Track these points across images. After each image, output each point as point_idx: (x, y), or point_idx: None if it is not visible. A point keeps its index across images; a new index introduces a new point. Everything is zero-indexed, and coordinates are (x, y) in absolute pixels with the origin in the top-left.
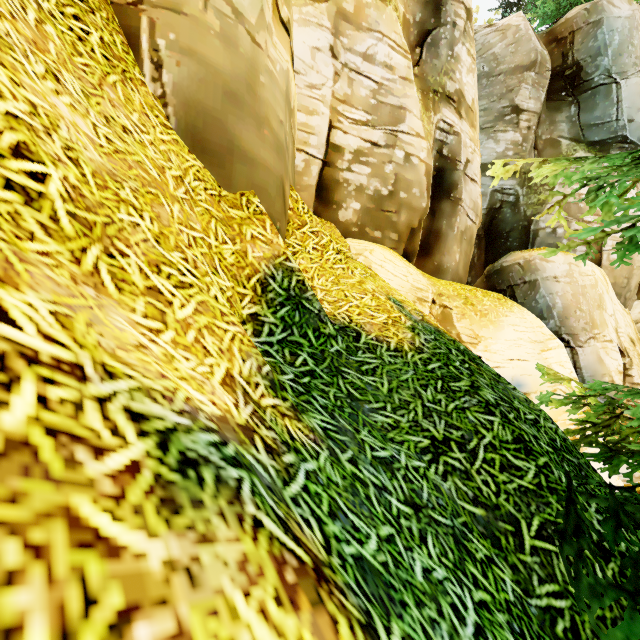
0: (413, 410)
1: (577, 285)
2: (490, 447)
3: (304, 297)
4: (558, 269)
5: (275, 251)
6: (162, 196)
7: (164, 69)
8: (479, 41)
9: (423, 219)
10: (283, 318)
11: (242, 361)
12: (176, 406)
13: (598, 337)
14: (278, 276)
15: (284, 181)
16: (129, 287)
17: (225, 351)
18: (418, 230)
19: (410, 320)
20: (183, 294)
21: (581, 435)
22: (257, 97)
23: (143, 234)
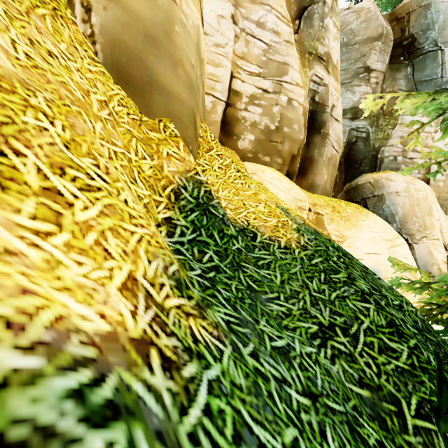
0: (302, 299)
1: (413, 198)
2: (368, 331)
3: (211, 204)
4: (399, 186)
5: (187, 167)
6: (85, 114)
7: (93, 12)
8: (340, 20)
9: (301, 148)
10: (193, 221)
11: (148, 262)
12: (26, 337)
13: (429, 236)
14: (189, 187)
15: (195, 113)
16: (18, 186)
17: (129, 253)
18: (297, 156)
19: (295, 223)
20: (88, 197)
21: (429, 314)
22: (173, 42)
23: (50, 138)
